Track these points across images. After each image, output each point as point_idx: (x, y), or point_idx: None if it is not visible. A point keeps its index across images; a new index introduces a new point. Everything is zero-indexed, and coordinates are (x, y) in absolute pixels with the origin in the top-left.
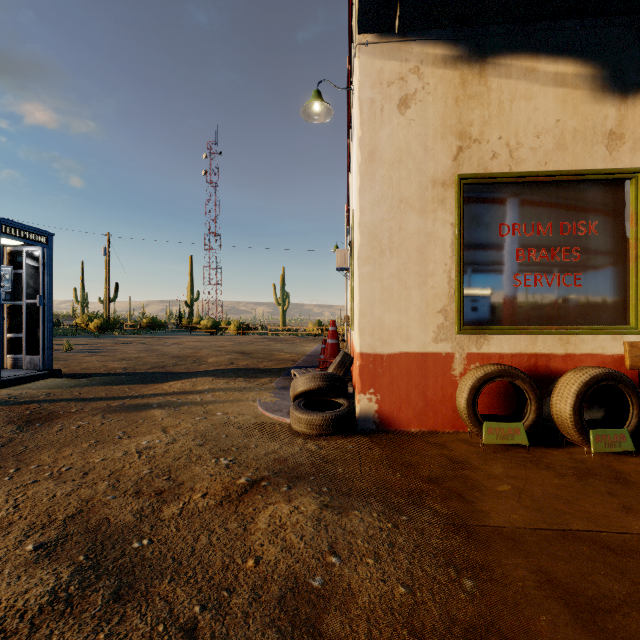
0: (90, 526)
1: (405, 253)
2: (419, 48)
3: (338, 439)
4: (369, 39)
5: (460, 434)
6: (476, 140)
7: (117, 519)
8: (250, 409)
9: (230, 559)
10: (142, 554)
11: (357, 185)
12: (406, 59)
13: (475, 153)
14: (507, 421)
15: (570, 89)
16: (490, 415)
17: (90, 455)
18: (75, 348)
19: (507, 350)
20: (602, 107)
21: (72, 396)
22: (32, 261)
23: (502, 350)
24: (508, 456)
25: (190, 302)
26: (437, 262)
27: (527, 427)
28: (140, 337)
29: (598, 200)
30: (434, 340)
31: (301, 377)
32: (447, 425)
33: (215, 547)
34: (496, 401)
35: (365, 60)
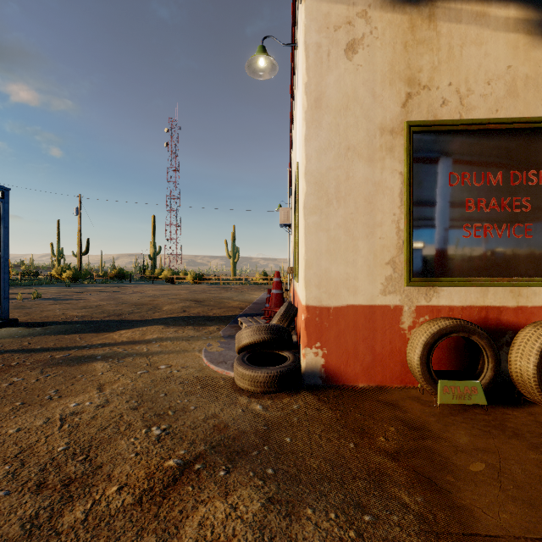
0: None
1: (352, 203)
2: None
3: (283, 397)
4: None
5: (409, 390)
6: (425, 86)
7: None
8: (195, 360)
9: None
10: None
11: (303, 132)
12: (353, 2)
13: (424, 100)
14: (460, 377)
15: (522, 34)
16: (442, 371)
17: (6, 423)
18: (43, 296)
19: (457, 303)
20: None
21: (19, 347)
22: None
23: (452, 303)
24: (468, 419)
25: (153, 255)
26: (385, 212)
27: (484, 385)
28: (107, 286)
29: None
30: (382, 292)
31: (245, 329)
32: (395, 380)
33: None
34: (446, 355)
35: (311, 3)
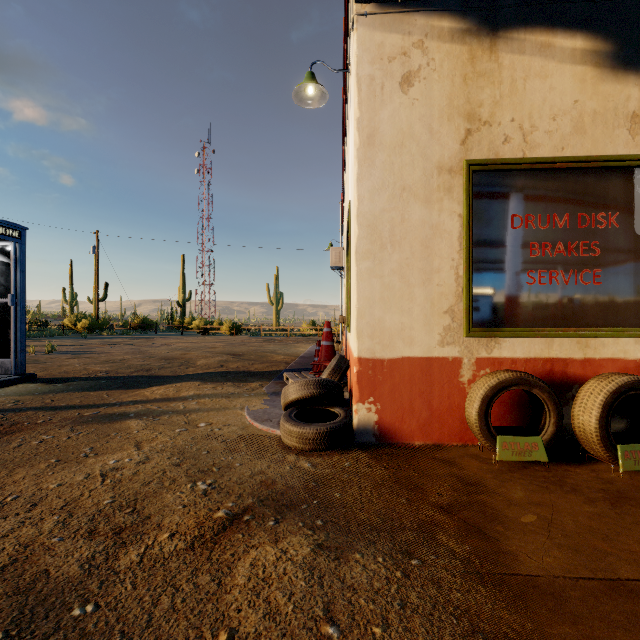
0: (22, 583)
1: (408, 247)
2: (423, 20)
3: (334, 455)
4: (368, 9)
5: (469, 448)
6: (486, 122)
7: (59, 572)
8: (237, 418)
9: (196, 633)
10: (82, 626)
11: (355, 171)
12: (409, 32)
13: (485, 137)
14: (522, 434)
15: (589, 67)
16: (503, 427)
17: (45, 479)
18: (58, 350)
19: (520, 354)
20: (624, 87)
21: (42, 404)
22: (3, 257)
23: (515, 354)
24: (526, 475)
25: (182, 302)
26: (443, 257)
27: (546, 441)
28: (129, 338)
29: (619, 189)
30: (440, 343)
31: (293, 384)
32: (454, 437)
33: (179, 613)
34: (508, 411)
35: (364, 33)
